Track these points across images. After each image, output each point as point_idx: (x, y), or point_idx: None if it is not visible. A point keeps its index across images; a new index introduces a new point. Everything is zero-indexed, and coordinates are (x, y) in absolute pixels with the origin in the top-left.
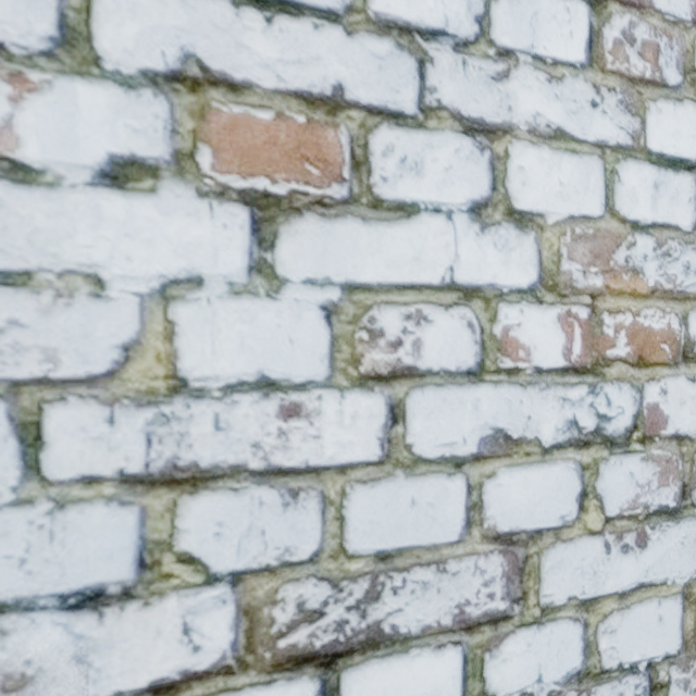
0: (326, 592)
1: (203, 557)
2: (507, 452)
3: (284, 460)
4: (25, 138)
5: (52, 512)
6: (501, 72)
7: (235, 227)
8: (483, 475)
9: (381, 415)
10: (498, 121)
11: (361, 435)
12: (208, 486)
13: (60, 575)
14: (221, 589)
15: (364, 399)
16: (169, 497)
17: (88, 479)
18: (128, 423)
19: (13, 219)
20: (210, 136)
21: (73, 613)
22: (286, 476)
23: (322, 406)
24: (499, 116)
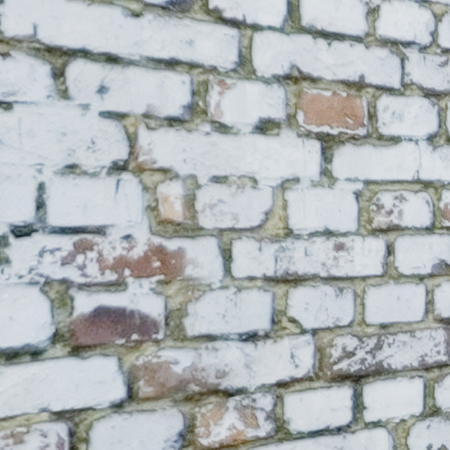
0: (356, 342)
1: (299, 320)
2: (446, 273)
3: (336, 272)
4: (225, 112)
5: (235, 293)
6: (443, 61)
7: (314, 152)
8: (434, 285)
9: (382, 250)
10: (442, 89)
11: (372, 261)
12: (301, 284)
13: (239, 324)
14: (307, 337)
15: (374, 241)
16: (284, 288)
17: (250, 277)
18: (267, 251)
19: (220, 151)
20: (302, 106)
21: (244, 343)
22: (337, 281)
23: (354, 244)
24: (442, 86)
